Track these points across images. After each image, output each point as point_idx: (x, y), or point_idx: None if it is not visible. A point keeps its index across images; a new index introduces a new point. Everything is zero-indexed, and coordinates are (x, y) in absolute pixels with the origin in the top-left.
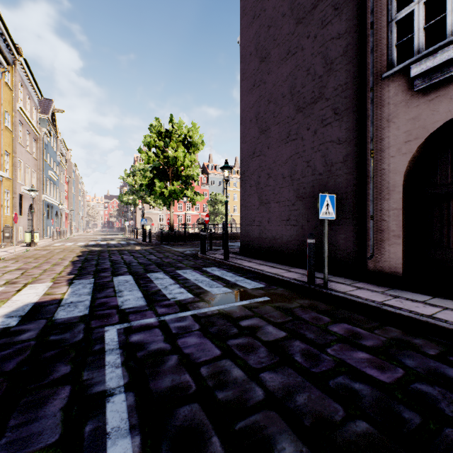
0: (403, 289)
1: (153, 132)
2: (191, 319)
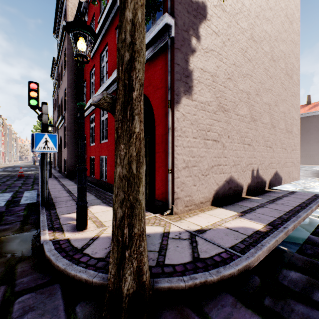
0: (52, 168)
1: (38, 123)
2: (14, 169)
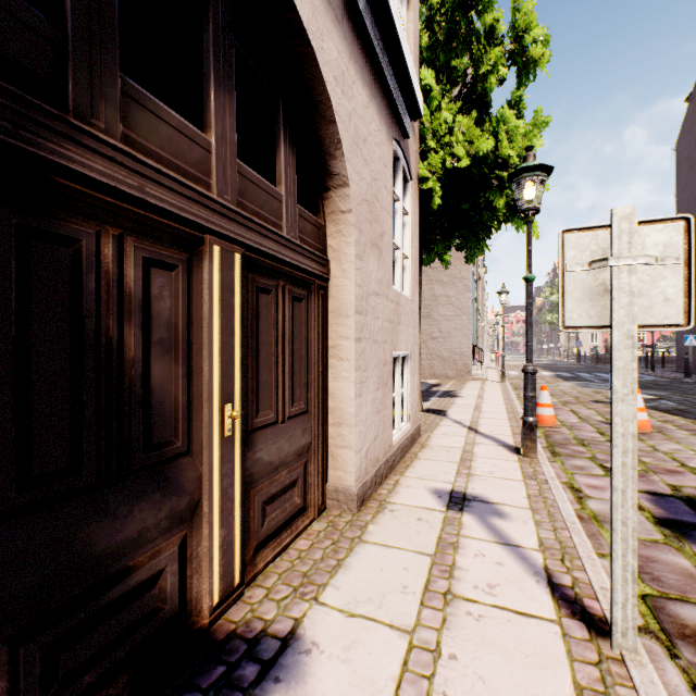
0: None
1: None
2: None
